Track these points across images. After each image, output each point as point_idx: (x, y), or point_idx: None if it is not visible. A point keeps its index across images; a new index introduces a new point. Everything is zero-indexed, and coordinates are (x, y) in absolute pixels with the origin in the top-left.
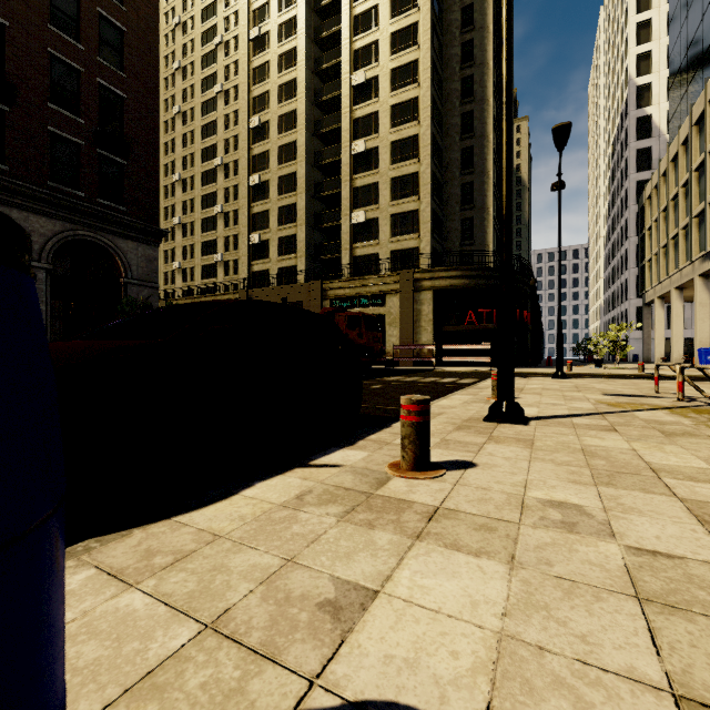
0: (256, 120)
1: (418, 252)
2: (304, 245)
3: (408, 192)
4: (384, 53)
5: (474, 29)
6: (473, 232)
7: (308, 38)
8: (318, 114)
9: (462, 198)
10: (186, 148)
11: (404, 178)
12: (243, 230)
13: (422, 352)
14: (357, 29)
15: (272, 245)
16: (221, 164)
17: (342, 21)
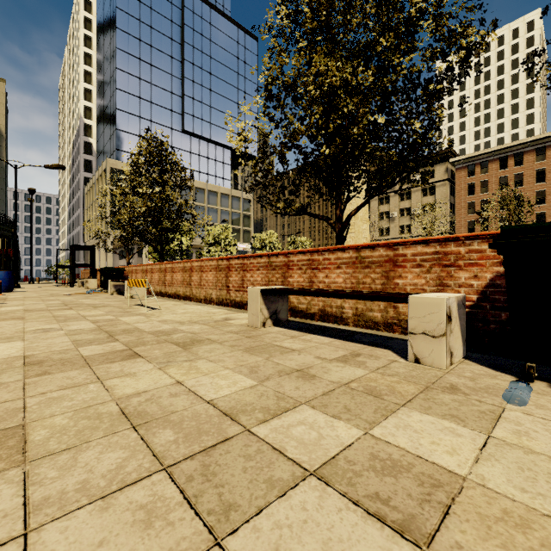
0: None
1: None
2: None
3: None
4: None
5: None
6: None
7: None
8: None
9: None
10: None
11: None
12: None
13: None
14: None
15: None
16: None
17: None
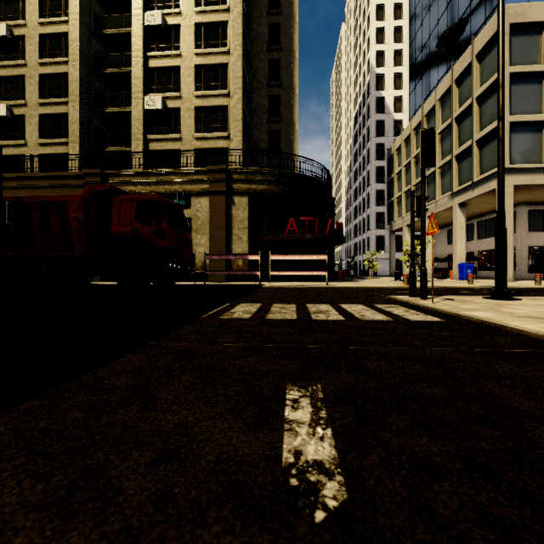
0: None
1: (228, 153)
2: (78, 128)
3: (216, 84)
4: None
5: None
6: (280, 145)
7: None
8: None
9: (269, 109)
10: None
11: (211, 67)
12: None
13: (236, 264)
14: None
15: (29, 123)
16: None
17: None
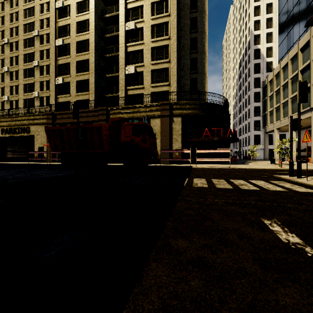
0: (60, 3)
1: (169, 93)
2: (94, 86)
3: (162, 56)
4: None
5: None
6: (197, 86)
7: None
8: (103, 7)
9: (190, 66)
10: (13, 22)
11: (159, 47)
12: (51, 74)
13: (174, 154)
14: None
15: (72, 85)
16: (37, 35)
17: None
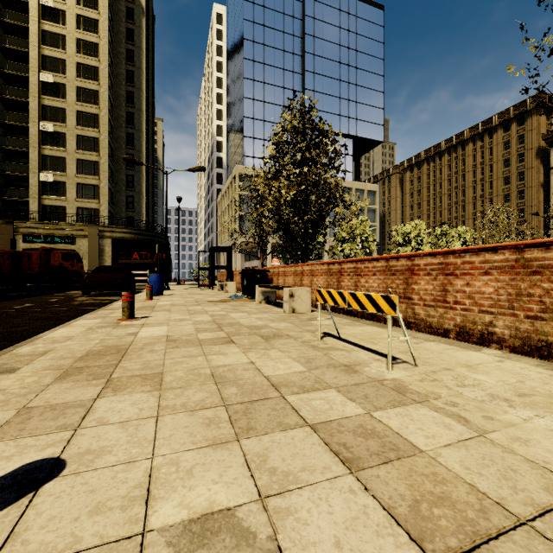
0: None
1: (99, 212)
2: None
3: (91, 172)
4: (71, 72)
5: (134, 87)
6: (134, 204)
7: None
8: None
9: (127, 182)
10: None
11: (88, 161)
12: None
13: None
14: (46, 40)
15: None
16: None
17: (30, 26)
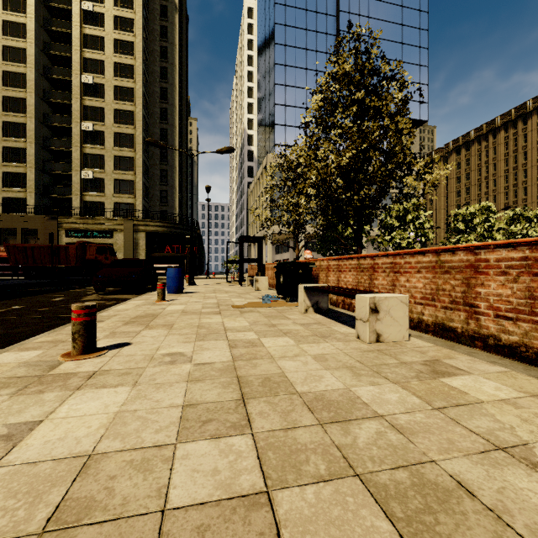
0: None
1: (134, 206)
2: (34, 184)
3: (127, 168)
4: (109, 72)
5: (168, 83)
6: (167, 199)
7: (38, 23)
8: (47, 84)
9: (161, 177)
10: None
11: (124, 158)
12: None
13: None
14: (87, 43)
15: None
16: None
17: (73, 31)
